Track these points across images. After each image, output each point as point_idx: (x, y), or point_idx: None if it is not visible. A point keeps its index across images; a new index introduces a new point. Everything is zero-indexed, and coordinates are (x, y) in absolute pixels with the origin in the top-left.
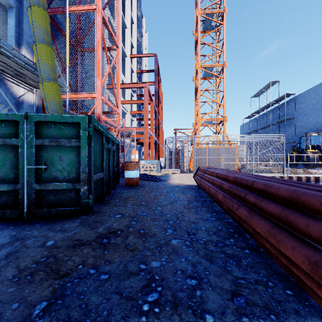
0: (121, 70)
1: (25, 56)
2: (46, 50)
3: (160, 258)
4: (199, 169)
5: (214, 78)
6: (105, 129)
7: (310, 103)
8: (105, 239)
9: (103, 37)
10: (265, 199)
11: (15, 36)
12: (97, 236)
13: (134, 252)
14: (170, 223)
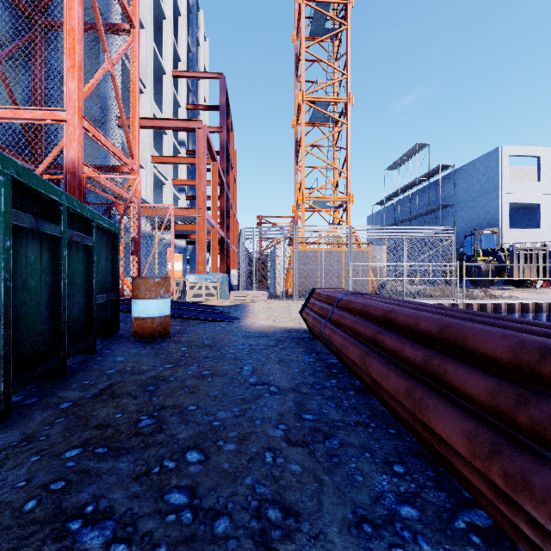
0: (151, 95)
1: None
2: None
3: None
4: (316, 294)
5: (330, 123)
6: (11, 161)
7: (477, 182)
8: None
9: None
10: None
11: None
12: None
13: None
14: None
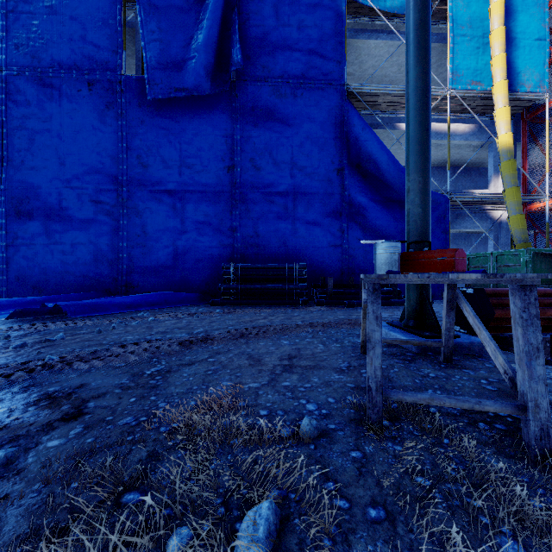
0: None
1: (498, 194)
2: (511, 191)
3: None
4: None
5: None
6: None
7: None
8: None
9: None
10: None
11: (493, 166)
12: None
13: None
14: None
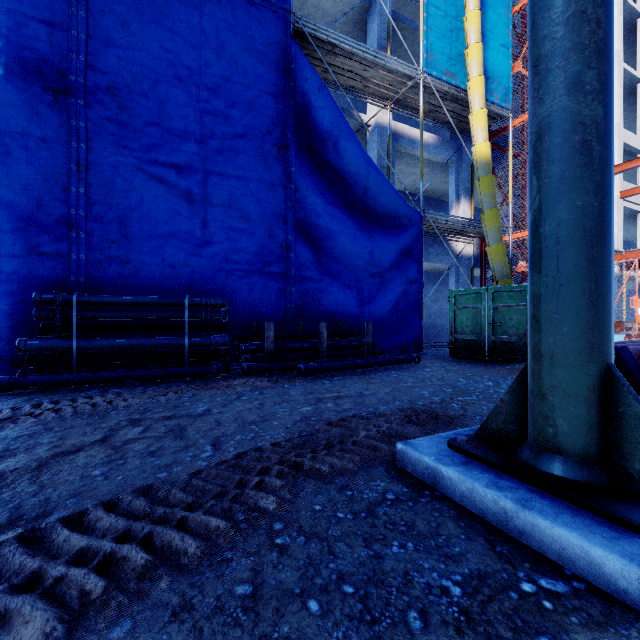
0: (619, 126)
1: (470, 219)
2: (492, 214)
3: None
4: None
5: None
6: None
7: None
8: None
9: None
10: None
11: (455, 190)
12: None
13: None
14: None
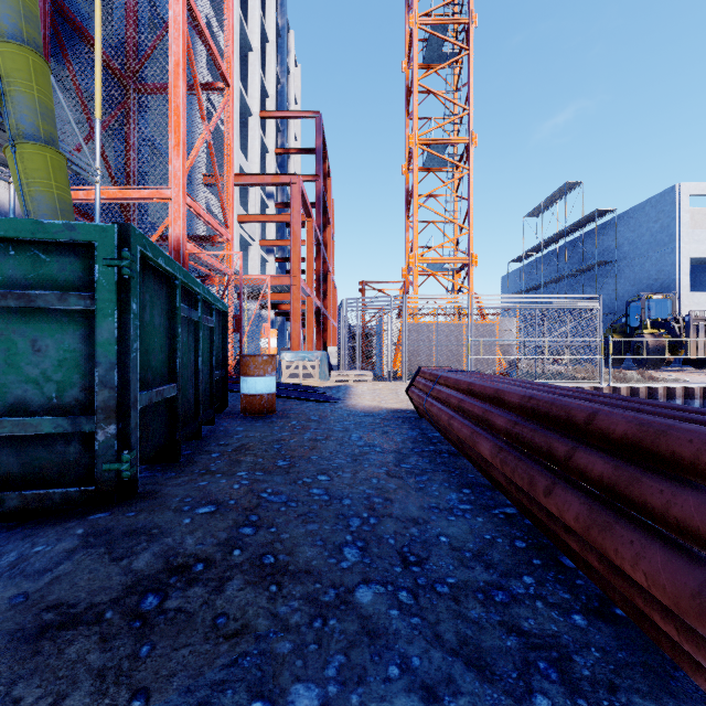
0: (238, 144)
1: None
2: (24, 60)
3: (320, 669)
4: (422, 372)
5: (448, 168)
6: (181, 269)
7: (646, 231)
8: (151, 597)
9: (190, 54)
10: (651, 473)
11: None
12: (128, 586)
13: (239, 643)
14: (352, 527)
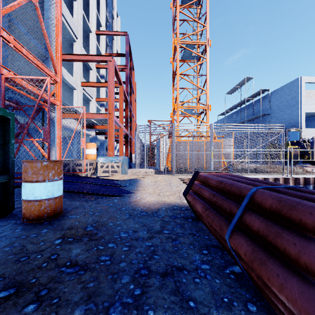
0: (81, 43)
1: None
2: None
3: None
4: (201, 178)
5: (195, 58)
6: None
7: (284, 99)
8: None
9: None
10: None
11: None
12: None
13: None
14: None
